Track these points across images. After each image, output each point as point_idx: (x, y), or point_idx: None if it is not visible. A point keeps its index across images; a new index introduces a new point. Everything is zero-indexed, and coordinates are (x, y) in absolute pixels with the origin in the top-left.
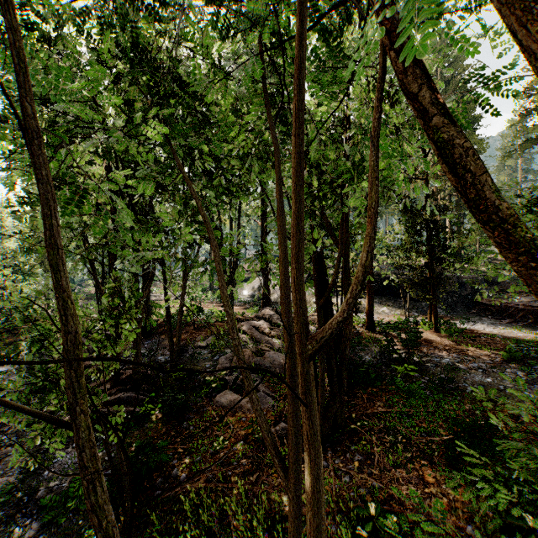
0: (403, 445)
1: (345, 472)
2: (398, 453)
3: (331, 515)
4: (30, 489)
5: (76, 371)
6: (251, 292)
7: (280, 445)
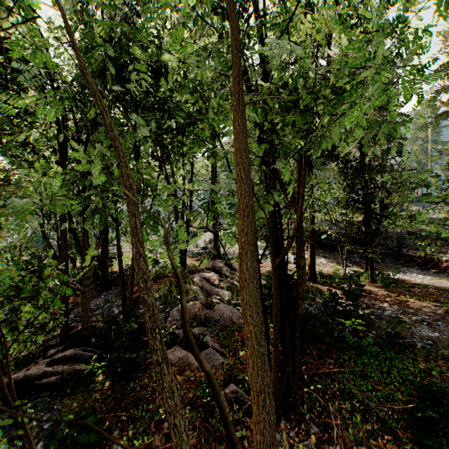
0: (361, 412)
1: (302, 448)
2: (358, 424)
3: None
4: None
5: None
6: (203, 245)
7: (229, 413)
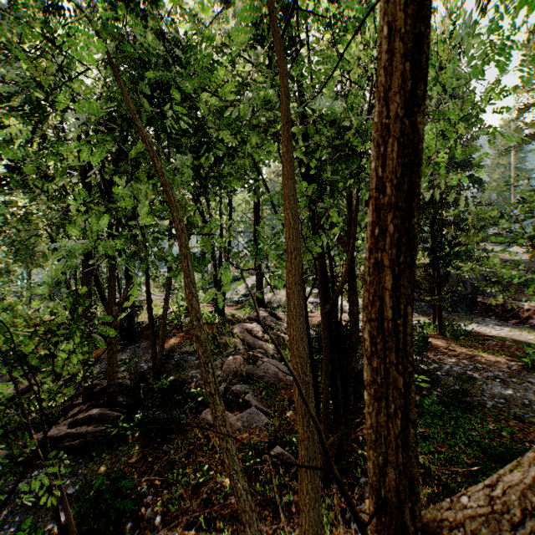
0: (421, 476)
1: None
2: None
3: None
4: None
5: None
6: (244, 292)
7: (275, 477)
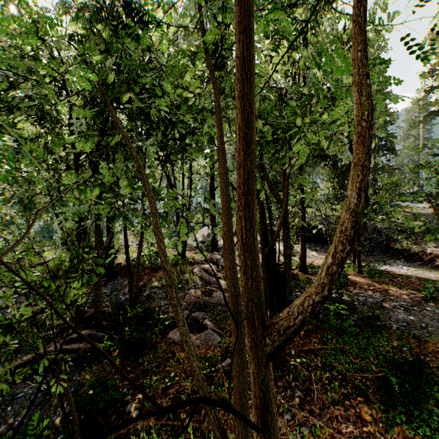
0: (339, 381)
1: (287, 408)
2: (335, 389)
3: None
4: None
5: None
6: (201, 239)
7: (226, 381)
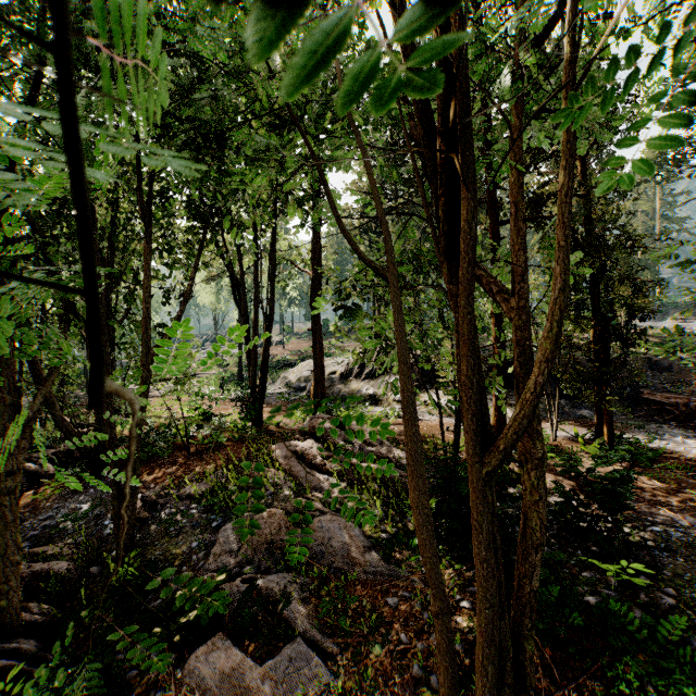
0: None
1: None
2: None
3: None
4: None
5: None
6: (298, 384)
7: None
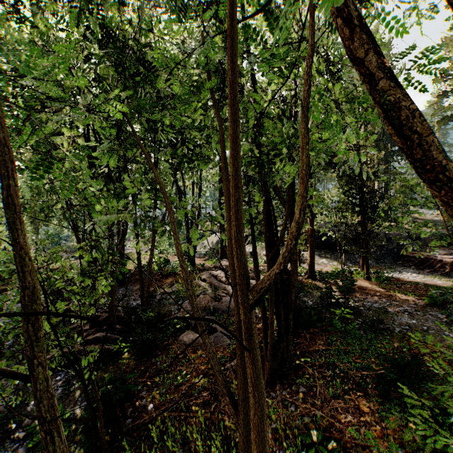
0: (341, 378)
1: (291, 402)
2: (337, 386)
3: (279, 441)
4: (18, 417)
5: (37, 326)
6: (211, 246)
7: (235, 379)
